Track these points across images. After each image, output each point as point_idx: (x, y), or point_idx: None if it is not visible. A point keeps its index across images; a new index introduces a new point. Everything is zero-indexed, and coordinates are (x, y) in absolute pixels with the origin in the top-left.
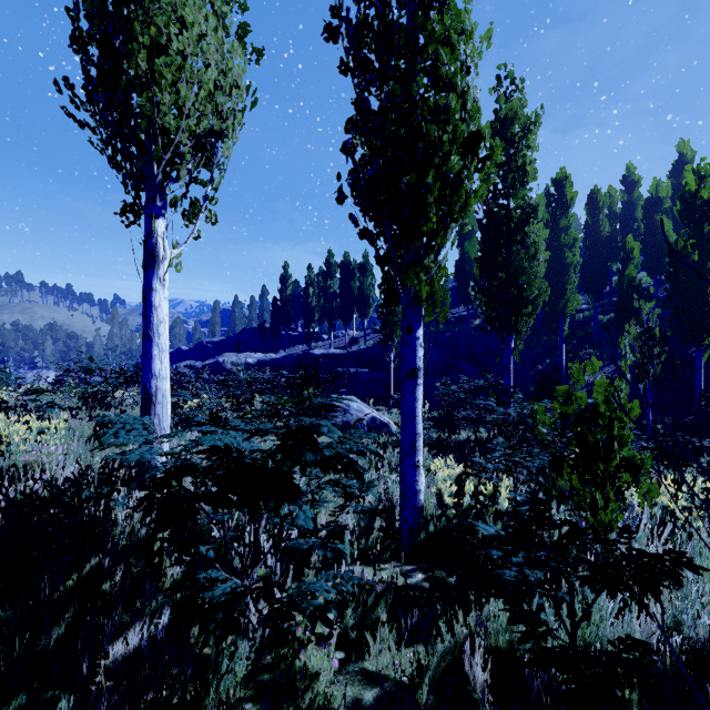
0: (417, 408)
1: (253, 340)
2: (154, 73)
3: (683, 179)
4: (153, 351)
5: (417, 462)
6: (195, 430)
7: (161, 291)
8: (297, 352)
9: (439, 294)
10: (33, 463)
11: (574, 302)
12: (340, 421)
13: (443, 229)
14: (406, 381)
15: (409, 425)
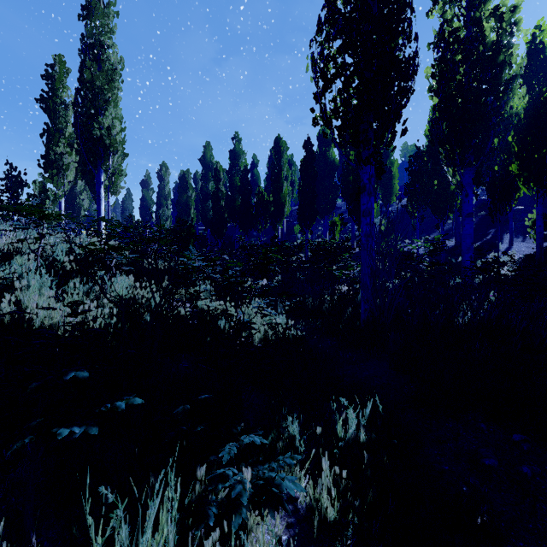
0: None
1: None
2: None
3: (253, 172)
4: None
5: None
6: None
7: None
8: None
9: None
10: None
11: (165, 221)
12: None
13: None
14: None
15: None
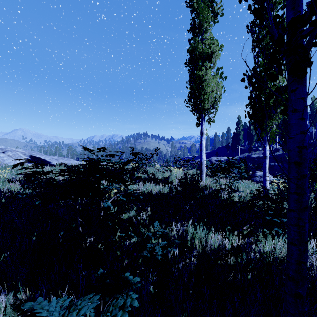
0: (266, 166)
1: (223, 151)
2: (204, 98)
3: None
4: (202, 153)
5: (266, 179)
6: (207, 176)
7: (203, 140)
8: (244, 156)
9: (273, 137)
10: (179, 176)
11: None
12: (258, 180)
13: (271, 122)
14: (263, 159)
15: (264, 170)
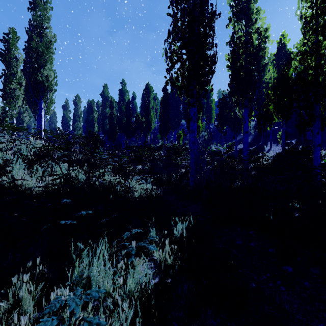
0: None
1: None
2: None
3: (133, 102)
4: None
5: None
6: None
7: None
8: None
9: None
10: None
11: (78, 130)
12: None
13: None
14: None
15: None
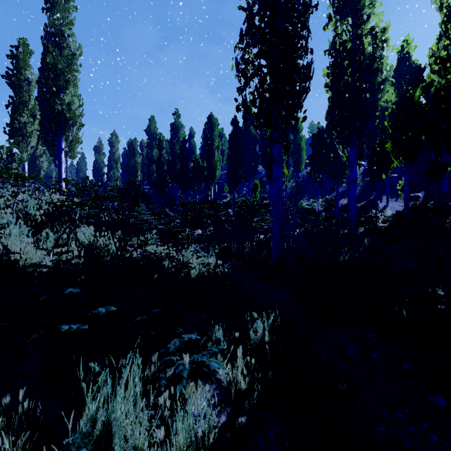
0: None
1: None
2: None
3: (190, 142)
4: None
5: None
6: None
7: None
8: None
9: None
10: None
11: (115, 181)
12: None
13: None
14: None
15: None
